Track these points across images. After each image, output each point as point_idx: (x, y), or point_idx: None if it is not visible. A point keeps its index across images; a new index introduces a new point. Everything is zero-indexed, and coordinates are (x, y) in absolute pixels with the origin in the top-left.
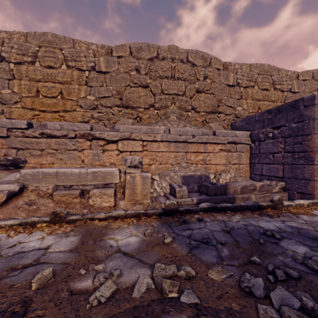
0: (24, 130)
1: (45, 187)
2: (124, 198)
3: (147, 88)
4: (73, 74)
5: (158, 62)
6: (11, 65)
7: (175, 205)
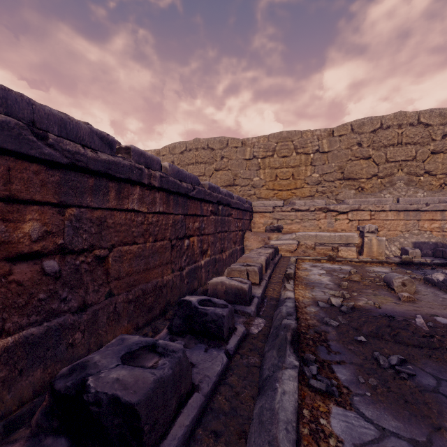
0: (281, 207)
1: (310, 243)
2: (362, 254)
3: (369, 159)
4: (301, 158)
5: (382, 132)
6: (259, 160)
7: (410, 259)
